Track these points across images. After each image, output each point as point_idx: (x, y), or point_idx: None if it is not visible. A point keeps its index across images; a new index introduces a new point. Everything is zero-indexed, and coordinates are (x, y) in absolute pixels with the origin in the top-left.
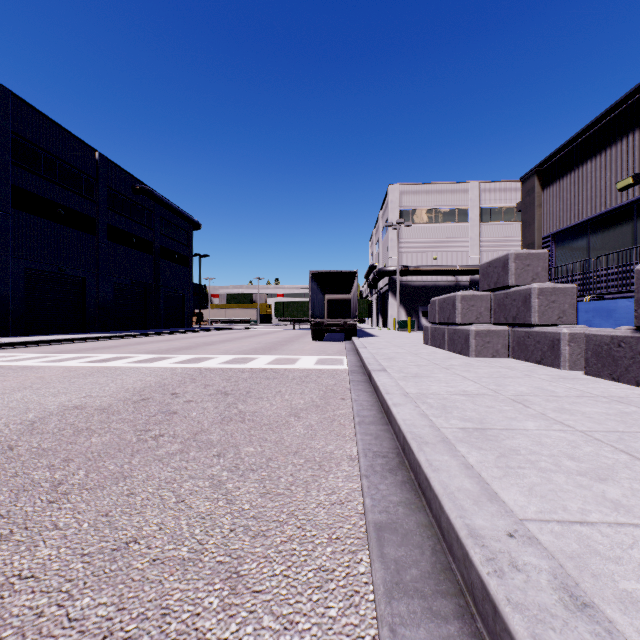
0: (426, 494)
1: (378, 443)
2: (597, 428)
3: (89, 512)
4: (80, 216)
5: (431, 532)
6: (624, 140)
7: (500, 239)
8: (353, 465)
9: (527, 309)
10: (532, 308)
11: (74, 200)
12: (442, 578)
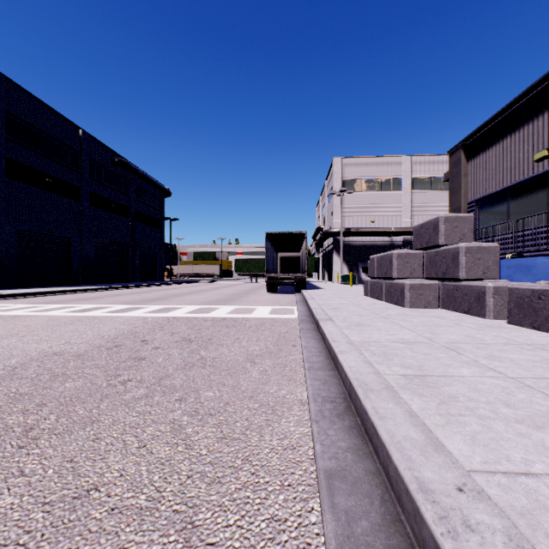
0: (373, 441)
1: (326, 388)
2: (526, 375)
3: (55, 458)
4: (66, 185)
5: (379, 480)
6: (540, 117)
7: (429, 205)
8: (303, 409)
9: (455, 265)
10: (460, 264)
11: (61, 171)
12: (392, 531)
